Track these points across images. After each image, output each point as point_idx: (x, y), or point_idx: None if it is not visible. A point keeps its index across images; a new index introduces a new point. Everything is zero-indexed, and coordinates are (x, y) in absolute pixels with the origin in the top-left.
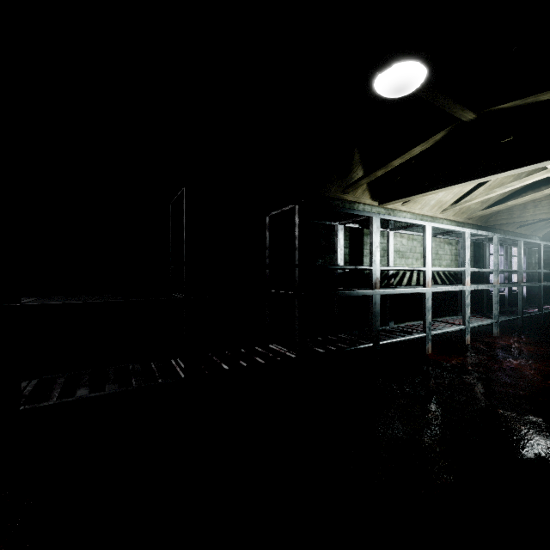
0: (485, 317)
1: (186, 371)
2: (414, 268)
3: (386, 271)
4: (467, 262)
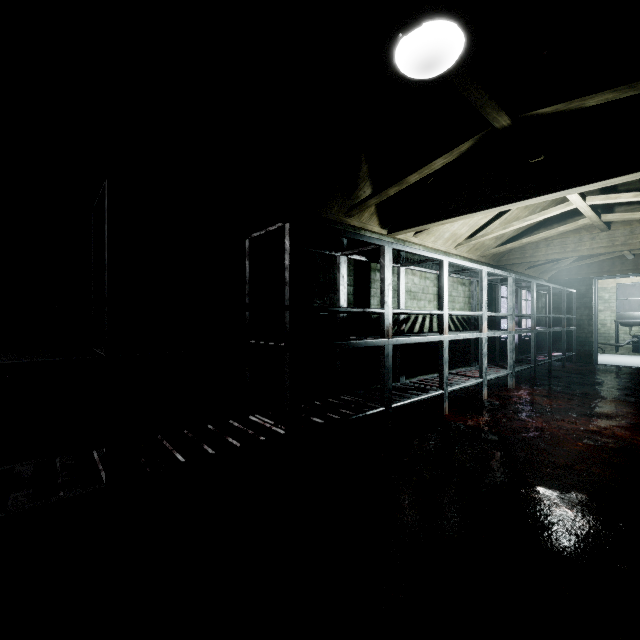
0: (500, 367)
1: (108, 474)
2: (431, 312)
3: (396, 315)
4: (485, 305)
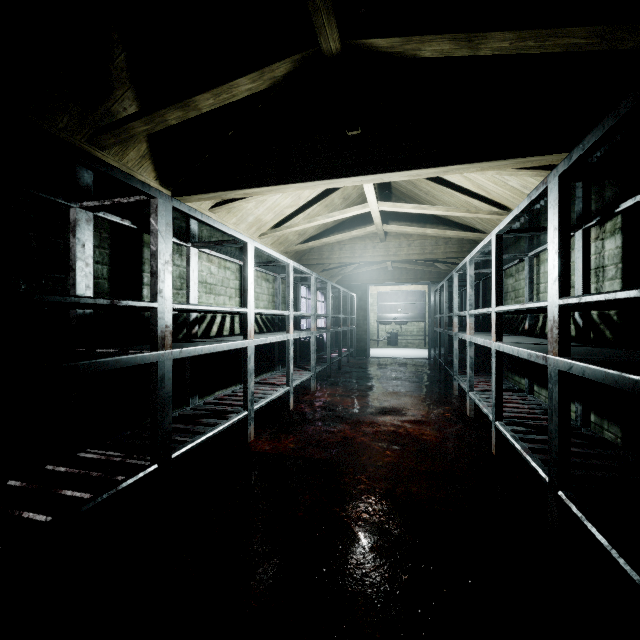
0: (302, 369)
1: None
2: (232, 309)
3: (185, 313)
4: (291, 303)
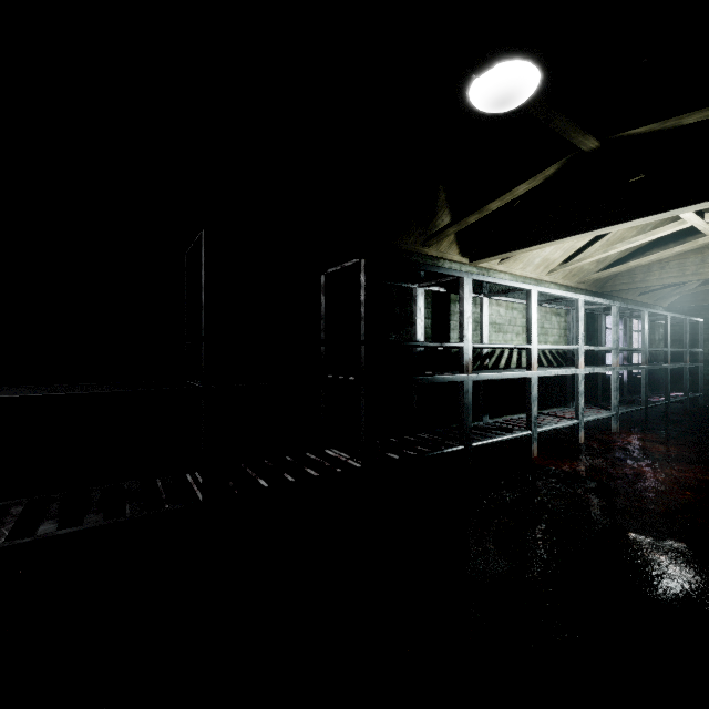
0: (602, 408)
1: (205, 492)
2: (516, 346)
3: (479, 349)
4: (581, 338)
